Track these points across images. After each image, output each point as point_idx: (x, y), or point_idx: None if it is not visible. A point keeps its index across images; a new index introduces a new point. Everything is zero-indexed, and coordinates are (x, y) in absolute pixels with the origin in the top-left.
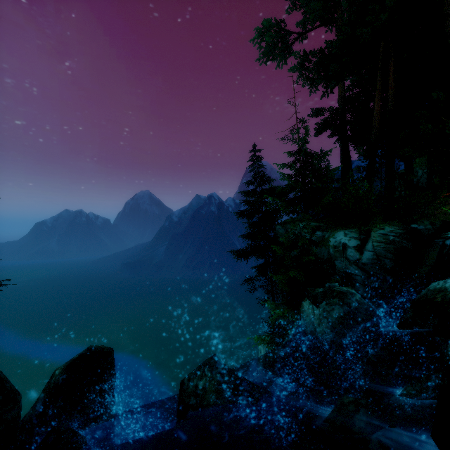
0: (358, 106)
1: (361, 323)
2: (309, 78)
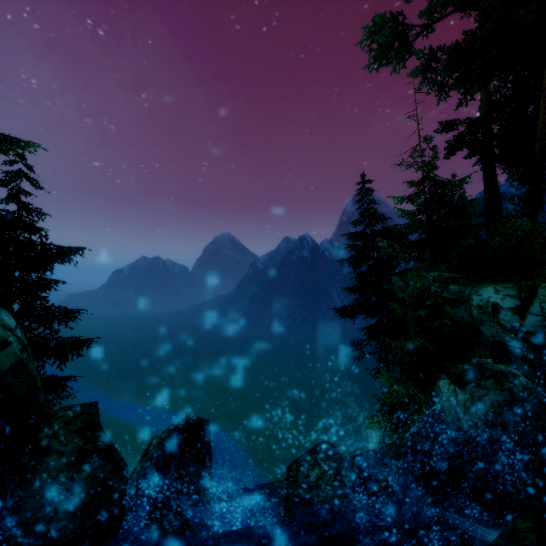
0: (510, 113)
1: (531, 416)
2: (437, 82)
